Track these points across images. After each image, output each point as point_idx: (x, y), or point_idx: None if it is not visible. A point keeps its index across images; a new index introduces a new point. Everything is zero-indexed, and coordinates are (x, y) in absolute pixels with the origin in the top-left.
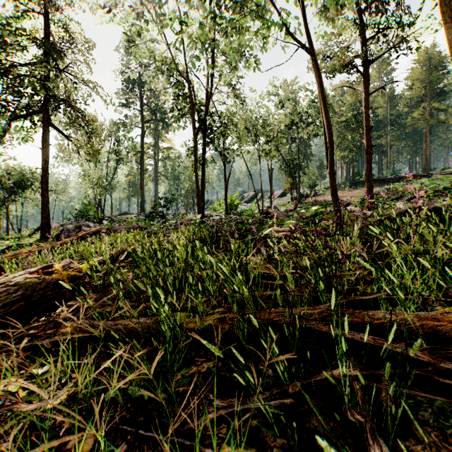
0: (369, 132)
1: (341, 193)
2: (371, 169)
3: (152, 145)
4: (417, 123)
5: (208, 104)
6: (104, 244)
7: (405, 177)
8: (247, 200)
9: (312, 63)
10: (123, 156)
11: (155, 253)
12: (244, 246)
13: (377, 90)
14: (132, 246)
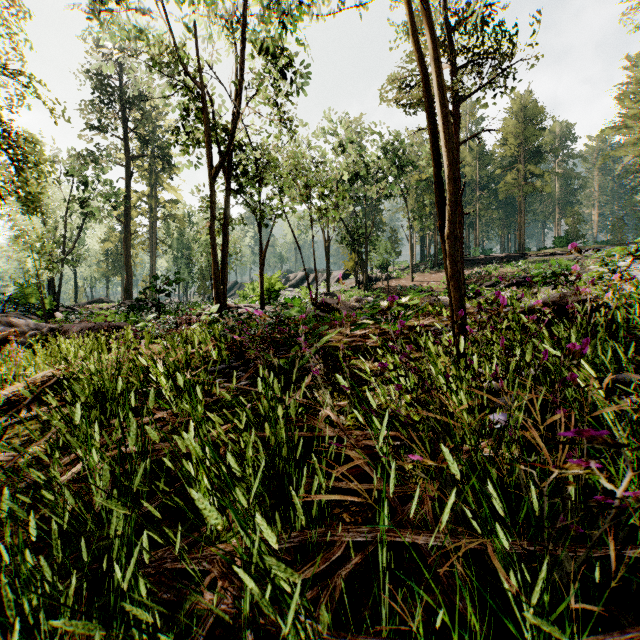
0: (459, 194)
1: (421, 276)
2: (461, 245)
3: (147, 194)
4: (510, 189)
5: (232, 131)
6: (16, 363)
7: (497, 258)
8: (294, 283)
9: (412, 35)
10: (95, 208)
11: (100, 390)
12: (288, 367)
13: (469, 138)
14: (60, 374)
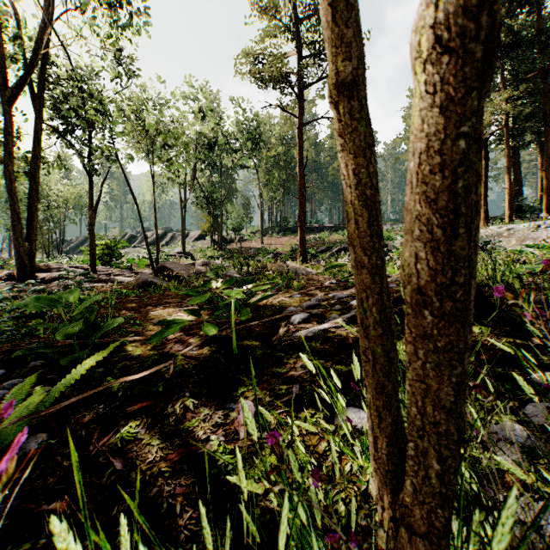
0: (301, 169)
1: (269, 239)
2: (303, 214)
3: None
4: (336, 174)
5: (39, 45)
6: None
7: (328, 227)
8: (151, 241)
9: None
10: None
11: None
12: None
13: (309, 121)
14: None
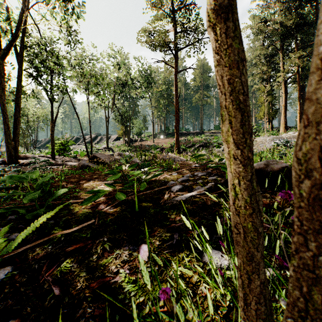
0: (177, 98)
1: (158, 140)
2: (178, 125)
3: None
4: (197, 101)
5: (20, 24)
6: None
7: (192, 133)
8: (88, 141)
9: None
10: None
11: None
12: None
13: (181, 70)
14: None
